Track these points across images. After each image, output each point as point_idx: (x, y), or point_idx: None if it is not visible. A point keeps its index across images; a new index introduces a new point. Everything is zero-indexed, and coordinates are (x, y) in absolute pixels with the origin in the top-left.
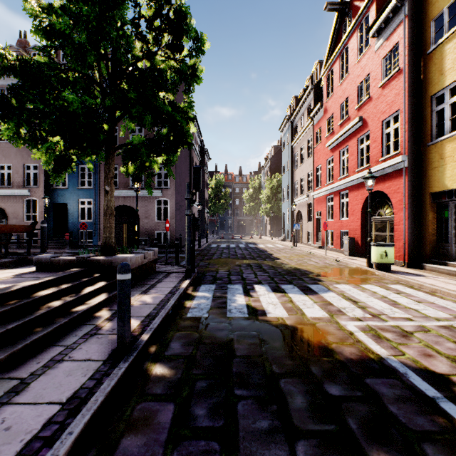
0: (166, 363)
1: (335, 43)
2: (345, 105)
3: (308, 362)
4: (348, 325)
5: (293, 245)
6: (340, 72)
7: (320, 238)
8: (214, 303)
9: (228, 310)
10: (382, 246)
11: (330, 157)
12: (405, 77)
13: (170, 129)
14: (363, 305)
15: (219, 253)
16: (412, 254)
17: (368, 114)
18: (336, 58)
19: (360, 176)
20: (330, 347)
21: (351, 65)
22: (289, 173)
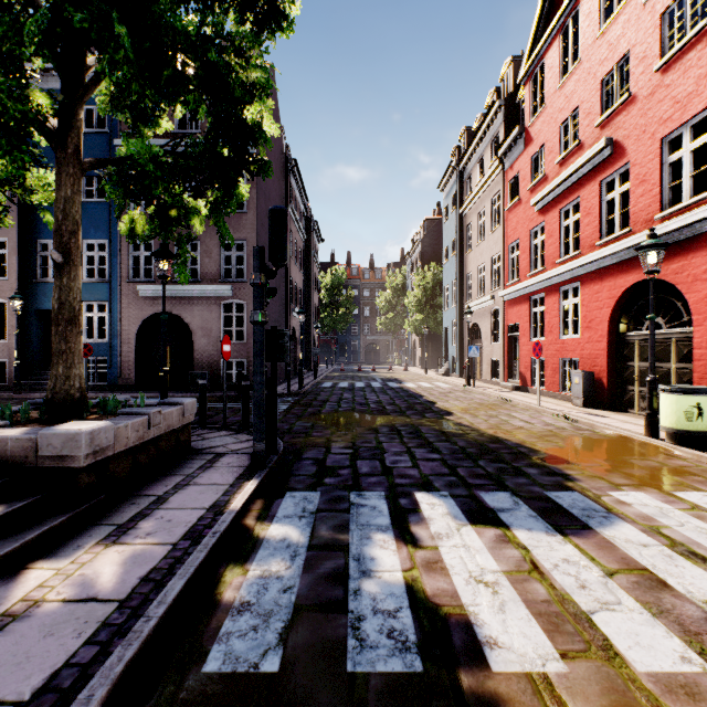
0: None
1: (548, 15)
2: (572, 122)
3: None
4: None
5: (466, 384)
6: (561, 63)
7: (517, 371)
8: (310, 582)
9: (351, 622)
10: (689, 393)
11: (539, 225)
12: None
13: (215, 120)
14: None
15: (336, 400)
16: None
17: (625, 130)
18: (552, 39)
19: (608, 252)
20: None
21: (586, 44)
22: (457, 260)
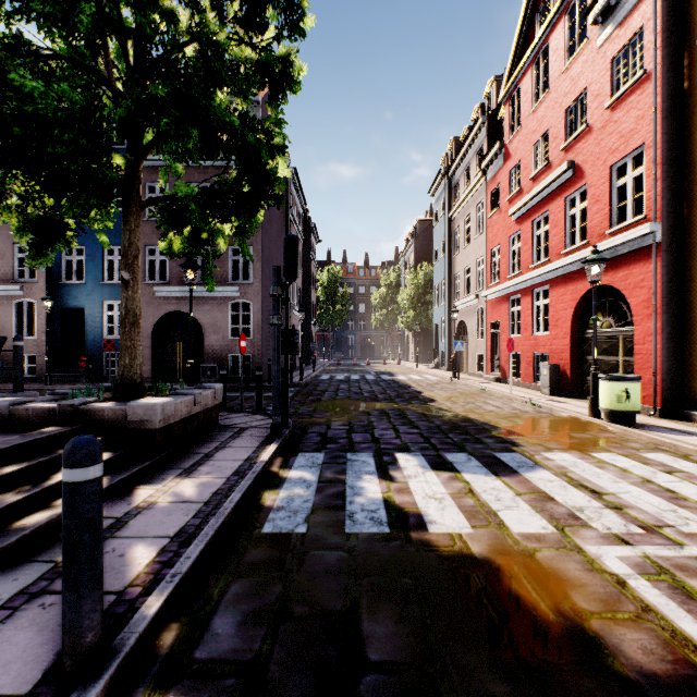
0: (190, 692)
1: (523, 45)
2: (543, 144)
3: (550, 688)
4: (605, 558)
5: (453, 376)
6: (534, 90)
7: (498, 365)
8: (321, 497)
9: (348, 514)
10: (620, 380)
11: (516, 233)
12: (655, 85)
13: (243, 169)
14: (615, 501)
15: (333, 390)
16: (669, 393)
17: (584, 156)
18: (526, 67)
19: (570, 261)
20: (590, 629)
21: (553, 76)
22: (445, 261)
